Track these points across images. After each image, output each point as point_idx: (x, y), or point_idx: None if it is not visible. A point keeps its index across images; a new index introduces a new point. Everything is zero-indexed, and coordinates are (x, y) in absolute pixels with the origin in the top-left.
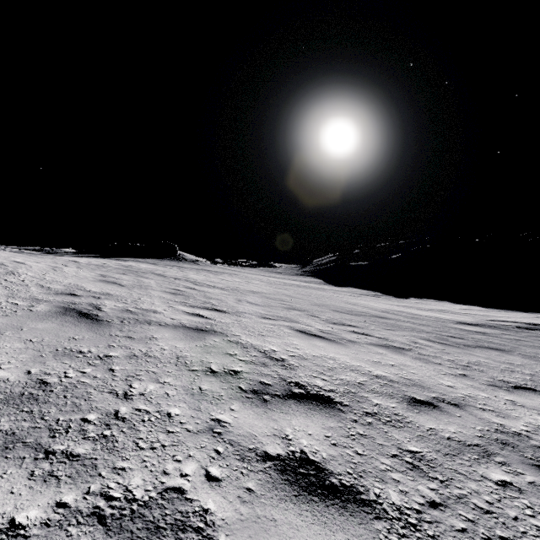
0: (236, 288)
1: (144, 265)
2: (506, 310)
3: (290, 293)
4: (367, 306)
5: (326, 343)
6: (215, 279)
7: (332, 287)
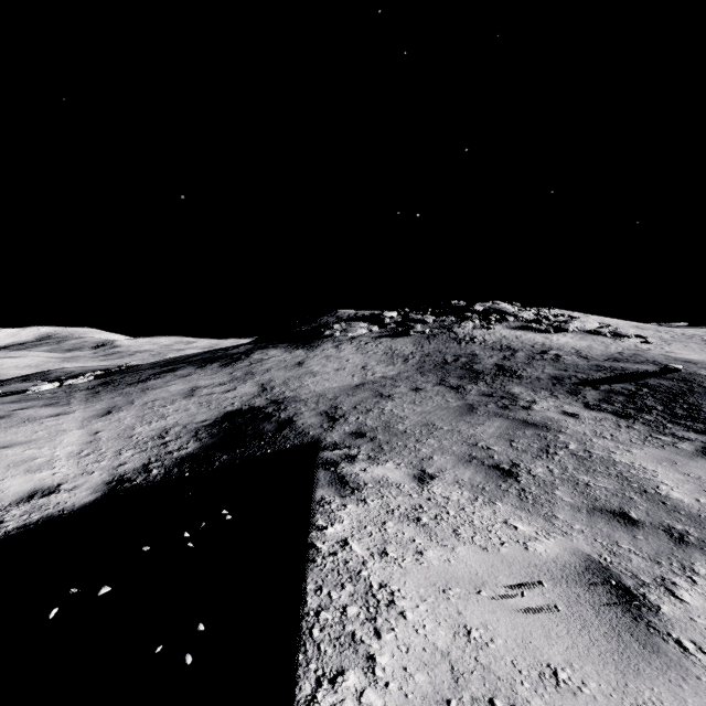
0: None
1: None
2: None
3: None
4: None
5: None
6: None
7: None
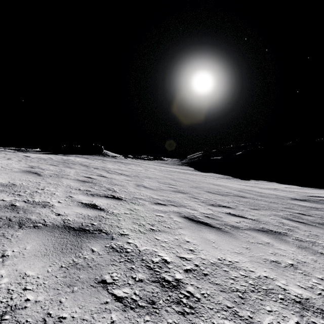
0: (137, 174)
1: (79, 159)
2: (315, 188)
3: (175, 177)
4: (227, 187)
5: (216, 235)
6: (124, 168)
7: (200, 172)
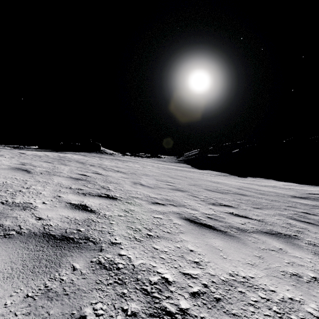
0: (135, 172)
1: (76, 156)
2: (313, 185)
3: (172, 175)
4: (226, 184)
5: (222, 240)
6: (121, 165)
7: (197, 170)
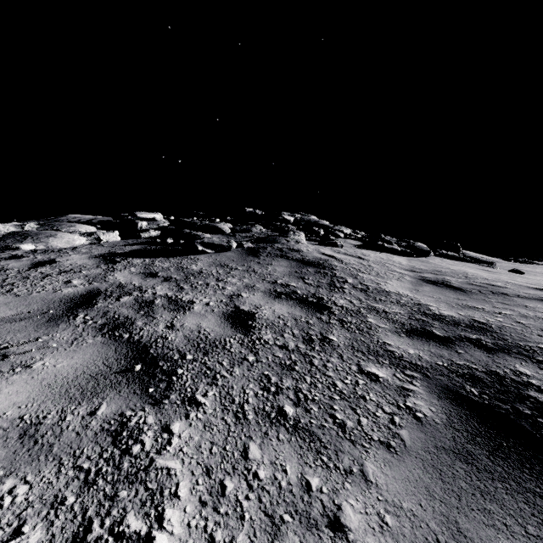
0: None
1: None
2: None
3: None
4: None
5: None
6: None
7: None
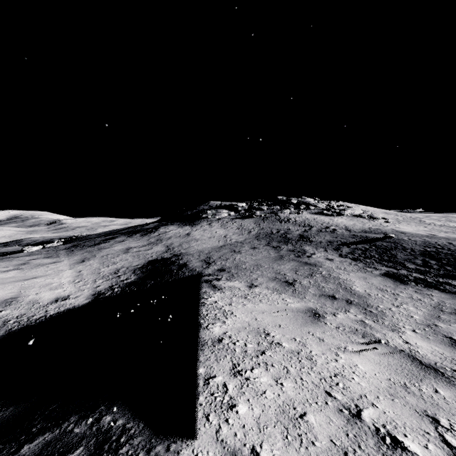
0: None
1: None
2: None
3: None
4: None
5: None
6: None
7: None
